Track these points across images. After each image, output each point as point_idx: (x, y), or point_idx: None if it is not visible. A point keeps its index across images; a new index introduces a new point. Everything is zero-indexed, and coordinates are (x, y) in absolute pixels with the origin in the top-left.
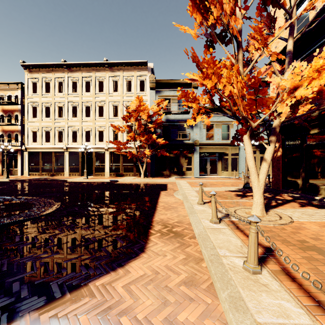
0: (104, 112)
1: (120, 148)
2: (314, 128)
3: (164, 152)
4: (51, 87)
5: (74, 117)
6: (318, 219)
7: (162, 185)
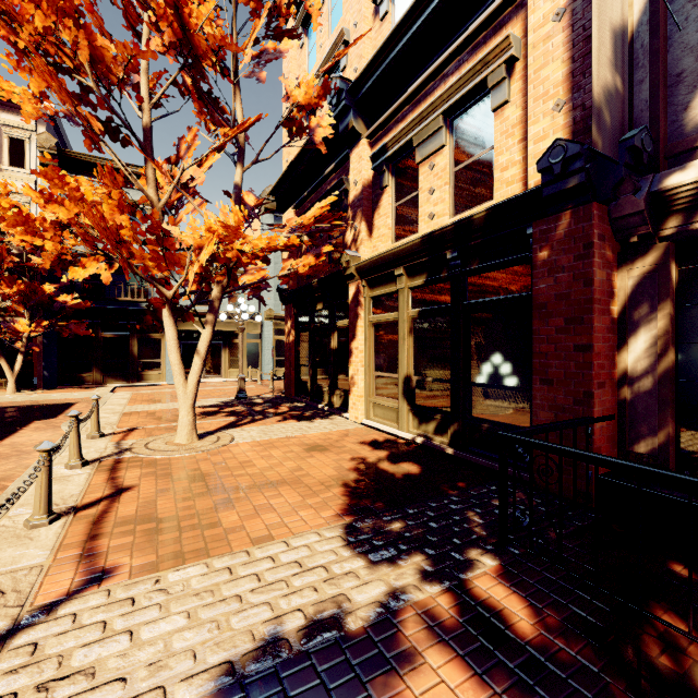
0: None
1: None
2: (320, 302)
3: (80, 328)
4: None
5: None
6: (269, 437)
7: (58, 407)
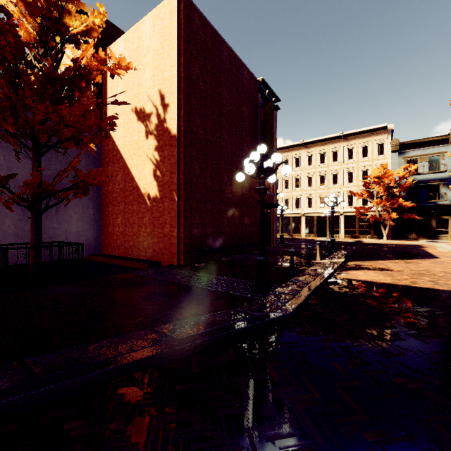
0: (338, 180)
1: (360, 212)
2: None
3: (412, 215)
4: (289, 163)
5: (309, 186)
6: None
7: (416, 245)
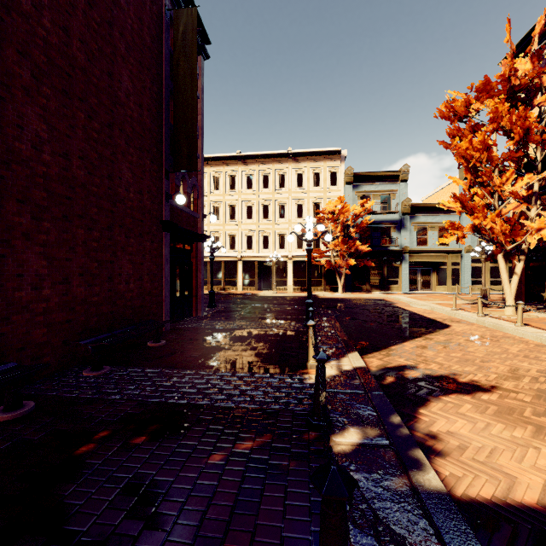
0: (286, 213)
1: (313, 257)
2: None
3: (368, 262)
4: (220, 183)
5: (249, 218)
6: None
7: (380, 300)
